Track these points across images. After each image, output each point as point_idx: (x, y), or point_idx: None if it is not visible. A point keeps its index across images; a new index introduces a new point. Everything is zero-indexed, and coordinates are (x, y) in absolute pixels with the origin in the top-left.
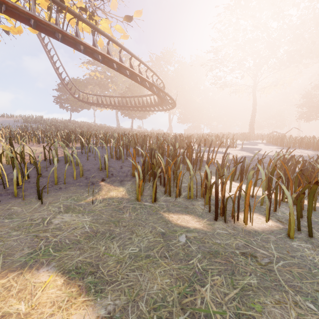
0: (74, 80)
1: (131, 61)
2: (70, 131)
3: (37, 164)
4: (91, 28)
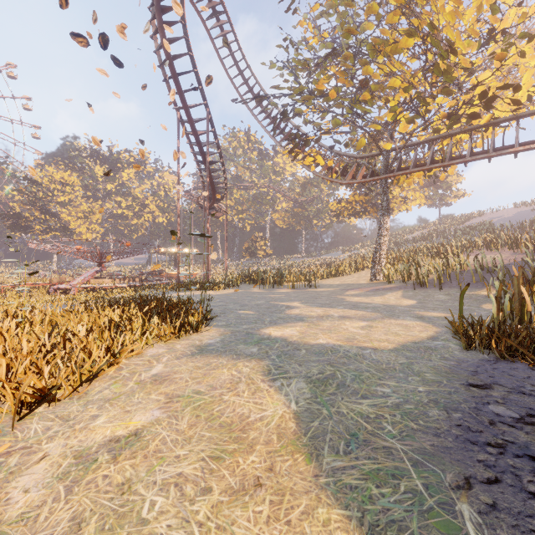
0: None
1: None
2: None
3: (468, 272)
4: None
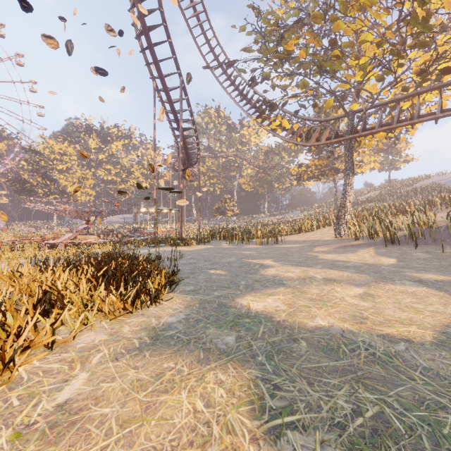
0: None
1: None
2: None
3: (438, 229)
4: None
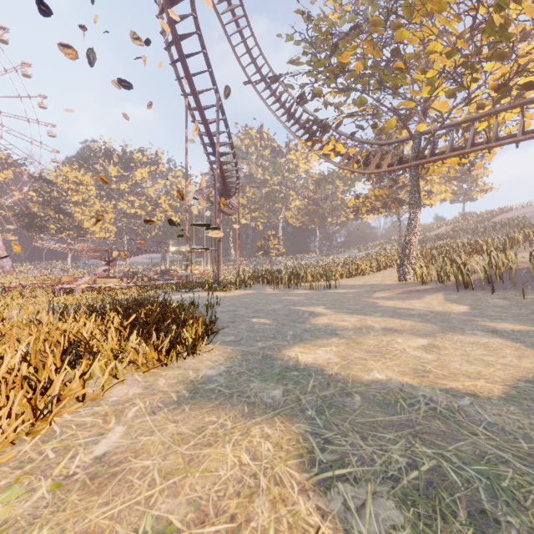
0: None
1: None
2: None
3: (520, 271)
4: None
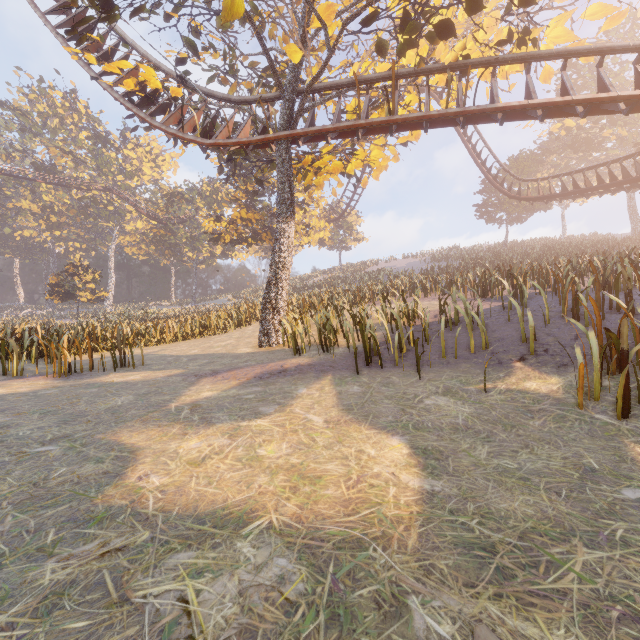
0: (512, 160)
1: (638, 66)
2: (495, 268)
3: (430, 327)
4: (521, 63)
